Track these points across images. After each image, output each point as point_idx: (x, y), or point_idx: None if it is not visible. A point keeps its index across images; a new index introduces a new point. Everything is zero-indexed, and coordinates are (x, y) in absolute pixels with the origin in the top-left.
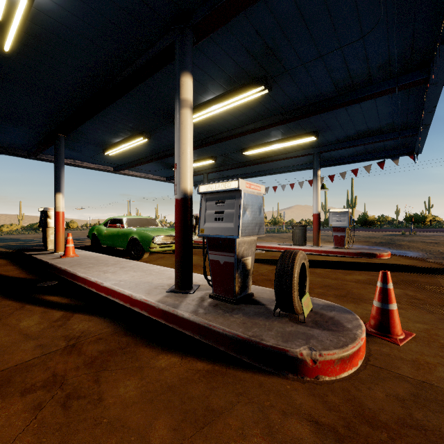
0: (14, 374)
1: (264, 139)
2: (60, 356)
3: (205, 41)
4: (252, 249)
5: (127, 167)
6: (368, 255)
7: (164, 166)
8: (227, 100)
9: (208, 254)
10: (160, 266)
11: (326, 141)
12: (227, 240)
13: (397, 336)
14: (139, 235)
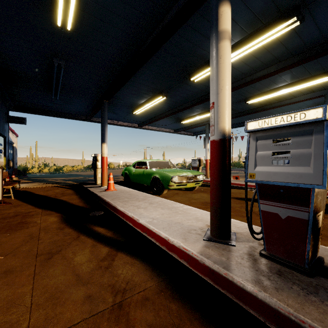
0: None
1: (271, 86)
2: (108, 323)
3: None
4: (323, 201)
5: (147, 123)
6: None
7: (174, 121)
8: (245, 46)
9: (259, 203)
10: (182, 204)
11: None
12: (296, 189)
13: None
14: (159, 175)
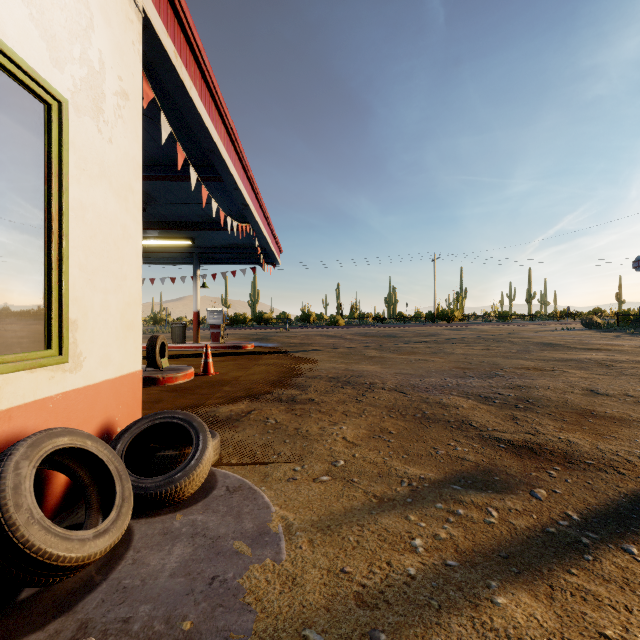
0: None
1: None
2: None
3: None
4: None
5: None
6: (236, 347)
7: None
8: None
9: None
10: None
11: (204, 244)
12: None
13: (211, 373)
14: None
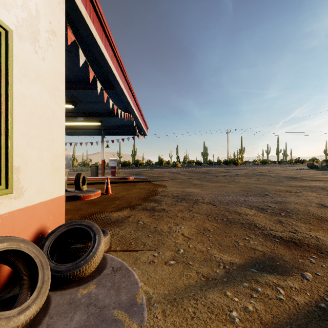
0: None
1: (73, 119)
2: None
3: None
4: (67, 174)
5: None
6: (124, 178)
7: None
8: None
9: None
10: None
11: (107, 125)
12: None
13: (109, 193)
14: None
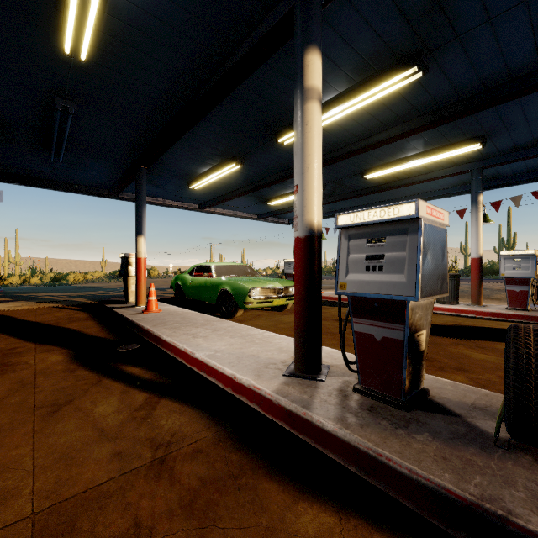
0: (81, 512)
1: (397, 154)
2: (145, 480)
3: (334, 3)
4: (427, 317)
5: (213, 203)
6: None
7: (256, 201)
8: (354, 98)
9: (352, 322)
10: (262, 330)
11: (495, 150)
12: (390, 302)
13: None
14: (231, 287)
